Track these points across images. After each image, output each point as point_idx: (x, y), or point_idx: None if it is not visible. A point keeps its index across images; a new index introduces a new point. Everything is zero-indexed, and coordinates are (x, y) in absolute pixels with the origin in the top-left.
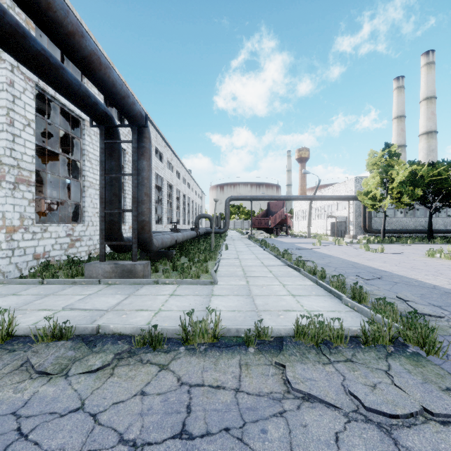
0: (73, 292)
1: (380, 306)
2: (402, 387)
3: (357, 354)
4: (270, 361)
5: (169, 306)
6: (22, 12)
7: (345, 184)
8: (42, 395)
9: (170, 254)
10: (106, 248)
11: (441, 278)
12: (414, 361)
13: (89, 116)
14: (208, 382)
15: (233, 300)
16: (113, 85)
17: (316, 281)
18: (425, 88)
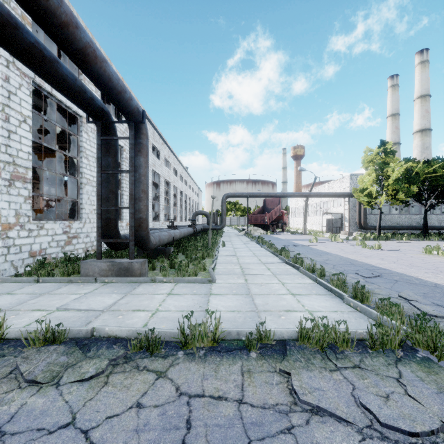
0: (69, 290)
1: (385, 307)
2: (417, 398)
3: (365, 360)
4: (274, 367)
5: (167, 306)
6: (17, 7)
7: (341, 181)
8: (30, 408)
9: (168, 251)
10: (104, 245)
11: (441, 276)
12: (425, 367)
13: (85, 112)
14: (209, 393)
15: (232, 299)
16: (109, 79)
17: (316, 279)
18: (420, 86)
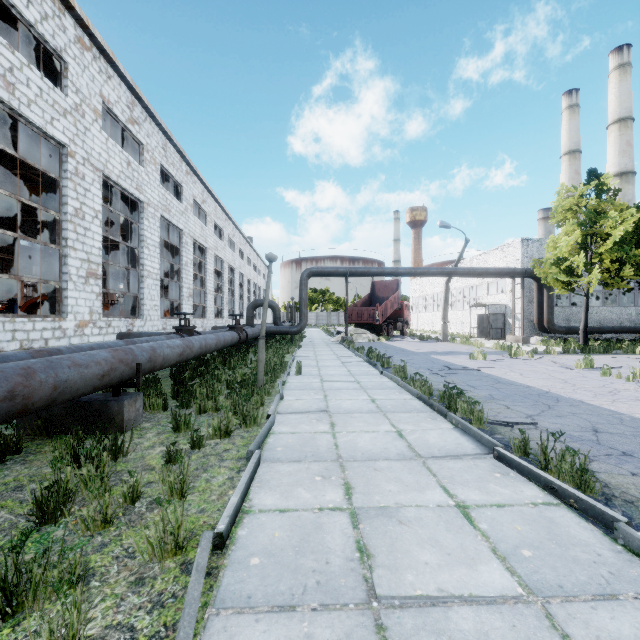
0: None
1: None
2: None
3: None
4: None
5: None
6: None
7: (503, 250)
8: None
9: (116, 410)
10: None
11: None
12: None
13: None
14: None
15: None
16: None
17: None
18: (617, 104)
